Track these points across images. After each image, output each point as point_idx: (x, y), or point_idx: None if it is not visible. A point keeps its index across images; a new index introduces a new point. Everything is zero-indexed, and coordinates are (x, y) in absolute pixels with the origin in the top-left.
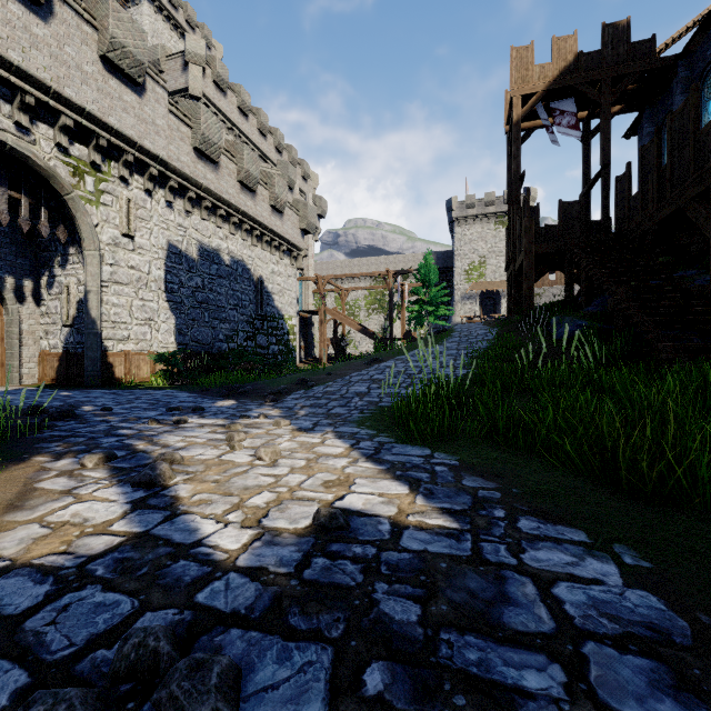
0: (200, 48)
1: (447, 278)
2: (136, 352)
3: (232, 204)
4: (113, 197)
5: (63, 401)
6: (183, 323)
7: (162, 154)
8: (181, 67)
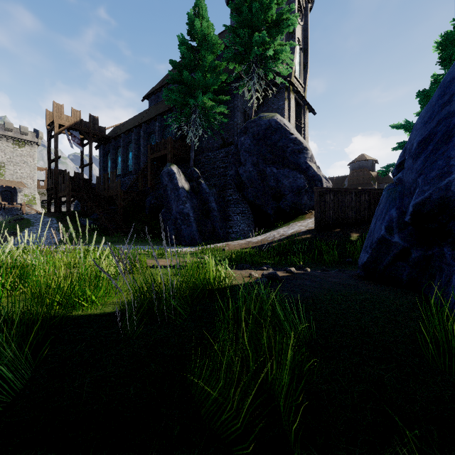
0: None
1: None
2: None
3: None
4: None
5: None
6: None
7: None
8: None
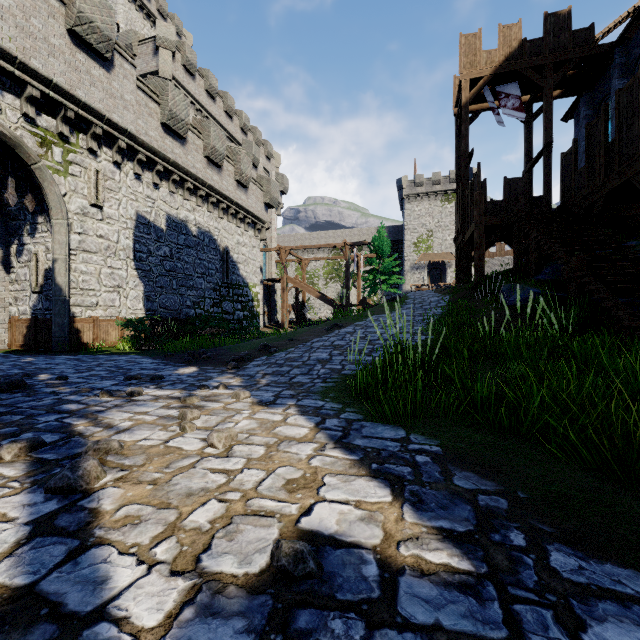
0: (170, 33)
1: (397, 250)
2: (104, 318)
3: (199, 178)
4: (82, 168)
5: (22, 368)
6: (152, 290)
7: (130, 128)
8: (152, 51)
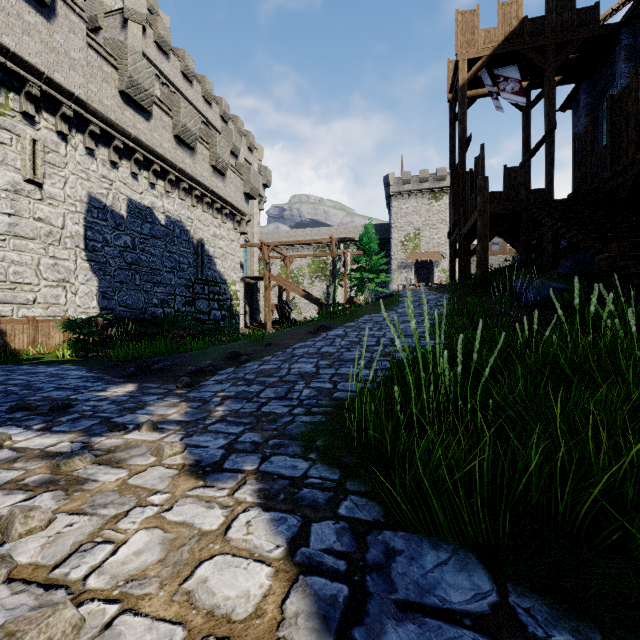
0: (140, 5)
1: (384, 248)
2: (44, 318)
3: (168, 160)
4: (13, 134)
5: None
6: (109, 286)
7: (79, 93)
8: (120, 24)
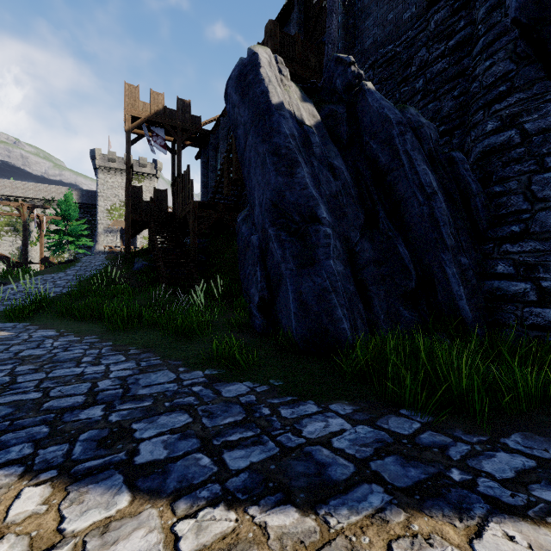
0: None
1: (91, 213)
2: None
3: None
4: None
5: None
6: None
7: None
8: None
